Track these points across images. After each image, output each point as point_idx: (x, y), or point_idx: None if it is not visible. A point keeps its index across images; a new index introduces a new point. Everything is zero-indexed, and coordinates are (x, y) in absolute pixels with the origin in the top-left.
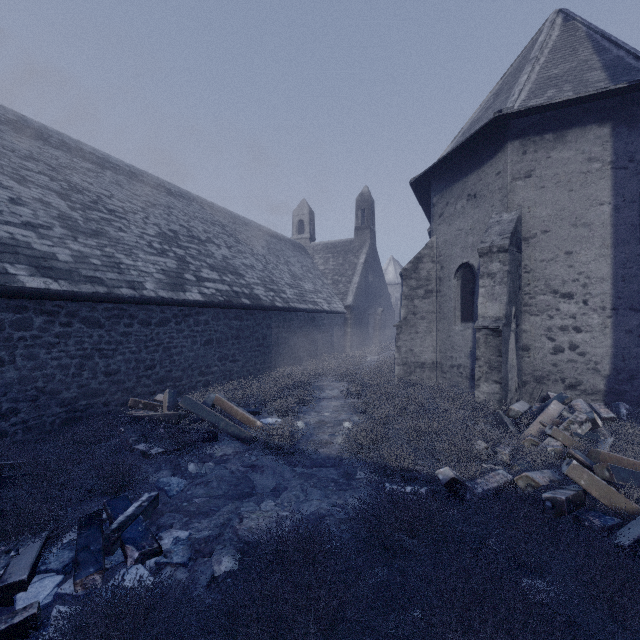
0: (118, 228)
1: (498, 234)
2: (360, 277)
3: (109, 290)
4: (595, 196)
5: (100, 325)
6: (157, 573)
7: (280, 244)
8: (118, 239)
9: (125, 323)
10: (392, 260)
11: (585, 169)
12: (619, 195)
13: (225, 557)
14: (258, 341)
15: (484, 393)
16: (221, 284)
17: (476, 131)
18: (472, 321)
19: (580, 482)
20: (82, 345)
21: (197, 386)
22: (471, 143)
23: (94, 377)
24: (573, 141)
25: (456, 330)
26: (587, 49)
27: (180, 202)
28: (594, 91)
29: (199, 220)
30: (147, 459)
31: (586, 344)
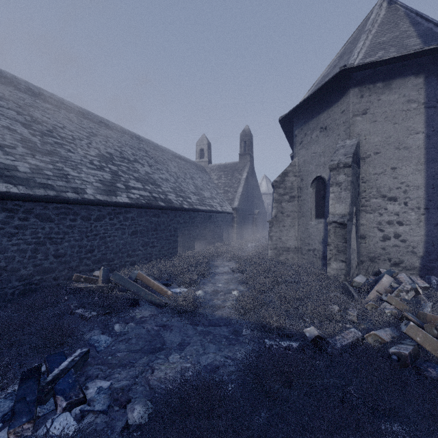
0: (67, 150)
1: (343, 154)
2: (243, 188)
3: (58, 194)
4: (413, 127)
5: (51, 220)
6: (81, 420)
7: (187, 165)
8: (67, 157)
9: (70, 218)
10: (265, 177)
11: (405, 108)
12: (430, 126)
13: (137, 406)
14: (171, 232)
15: (334, 269)
16: (144, 191)
17: (327, 81)
18: (323, 218)
19: (416, 339)
20: (36, 235)
21: (125, 265)
22: (323, 90)
23: (46, 258)
24: (397, 88)
25: (312, 224)
26: (406, 23)
27: (115, 134)
28: (413, 51)
29: (129, 146)
30: (84, 321)
31: (406, 234)
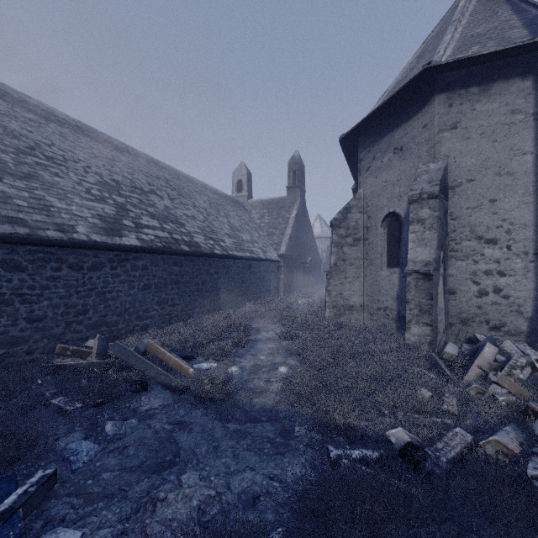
0: (54, 173)
1: (427, 182)
2: (292, 230)
3: (32, 231)
4: (518, 146)
5: (21, 269)
6: None
7: (221, 200)
8: (52, 183)
9: (52, 267)
10: (318, 217)
11: (509, 120)
12: None
13: None
14: (197, 286)
15: (415, 335)
16: (161, 231)
17: (405, 85)
18: (398, 266)
19: None
20: None
21: (134, 330)
22: (398, 98)
23: (14, 324)
24: (497, 94)
25: (383, 275)
26: (506, 11)
27: (126, 157)
28: (521, 42)
29: (143, 174)
30: (62, 416)
31: (509, 287)
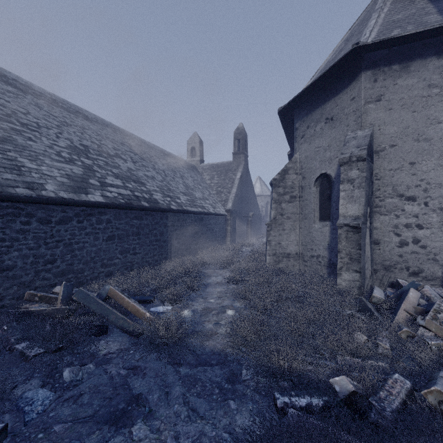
0: (28, 138)
1: (356, 146)
2: (237, 189)
3: (1, 189)
4: (434, 116)
5: None
6: None
7: (177, 163)
8: (25, 146)
9: (22, 221)
10: (258, 179)
11: (426, 94)
12: None
13: None
14: (156, 237)
15: (345, 280)
16: (124, 189)
17: (336, 62)
18: (329, 220)
19: None
20: None
21: (99, 276)
22: (329, 75)
23: None
24: (416, 71)
25: (315, 227)
26: (422, 0)
27: (95, 126)
28: (438, 25)
29: (110, 140)
30: (24, 361)
31: (427, 238)
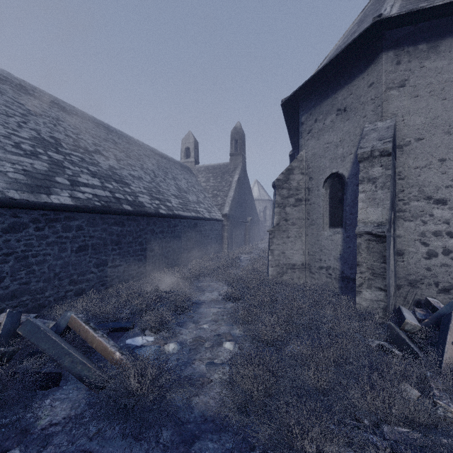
0: None
1: (377, 139)
2: (234, 192)
3: None
4: None
5: None
6: None
7: (169, 164)
8: None
9: None
10: (256, 182)
11: None
12: None
13: None
14: (141, 246)
15: (366, 300)
16: (101, 190)
17: (352, 41)
18: (341, 226)
19: None
20: None
21: (67, 296)
22: (343, 58)
23: None
24: (446, 51)
25: (325, 235)
26: None
27: (73, 118)
28: None
29: (91, 135)
30: None
31: None
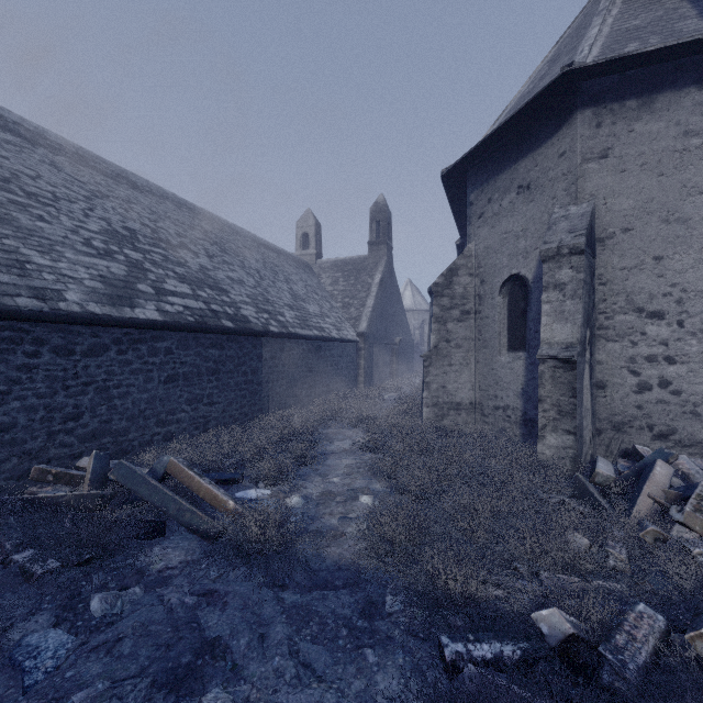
0: (37, 216)
1: (568, 231)
2: (375, 299)
3: None
4: (694, 182)
5: None
6: None
7: (280, 259)
8: (33, 230)
9: (26, 351)
10: (409, 284)
11: (680, 146)
12: None
13: None
14: (246, 376)
15: (551, 447)
16: (193, 300)
17: (535, 96)
18: (524, 350)
19: None
20: None
21: (153, 441)
22: (525, 117)
23: None
24: (664, 109)
25: (502, 361)
26: None
27: (147, 198)
28: (700, 35)
29: (172, 221)
30: (27, 583)
31: (682, 379)
